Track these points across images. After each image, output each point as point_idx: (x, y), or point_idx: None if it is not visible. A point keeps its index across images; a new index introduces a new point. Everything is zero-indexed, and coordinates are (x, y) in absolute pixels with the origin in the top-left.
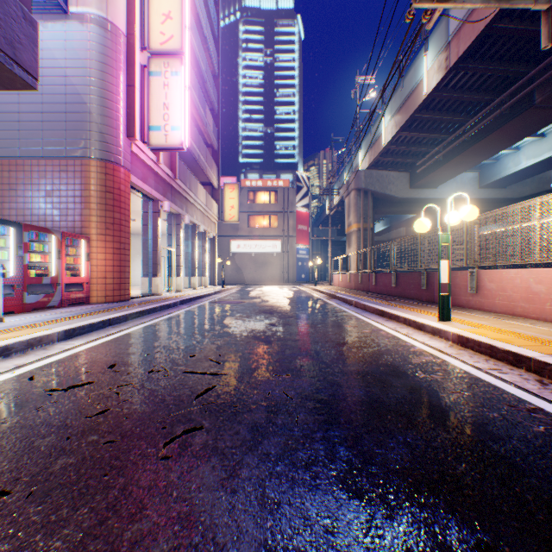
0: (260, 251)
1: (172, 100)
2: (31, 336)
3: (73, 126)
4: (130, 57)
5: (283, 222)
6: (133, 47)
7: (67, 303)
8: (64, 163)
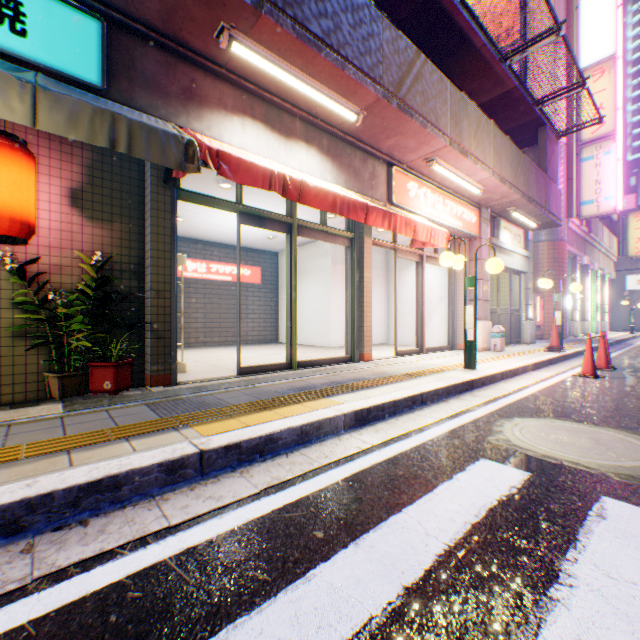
0: None
1: (602, 176)
2: (581, 348)
3: None
4: (567, 158)
5: None
6: (569, 150)
7: (535, 337)
8: None
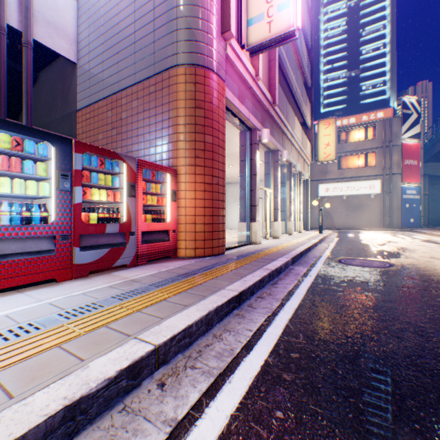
0: (353, 193)
1: None
2: None
3: (160, 33)
4: None
5: (383, 158)
6: None
7: (144, 258)
8: (152, 83)
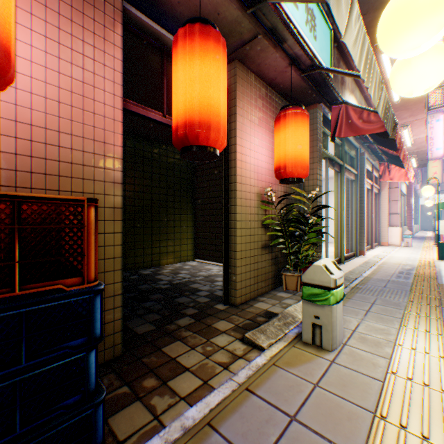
0: None
1: (434, 135)
2: None
3: None
4: None
5: None
6: None
7: None
8: None
